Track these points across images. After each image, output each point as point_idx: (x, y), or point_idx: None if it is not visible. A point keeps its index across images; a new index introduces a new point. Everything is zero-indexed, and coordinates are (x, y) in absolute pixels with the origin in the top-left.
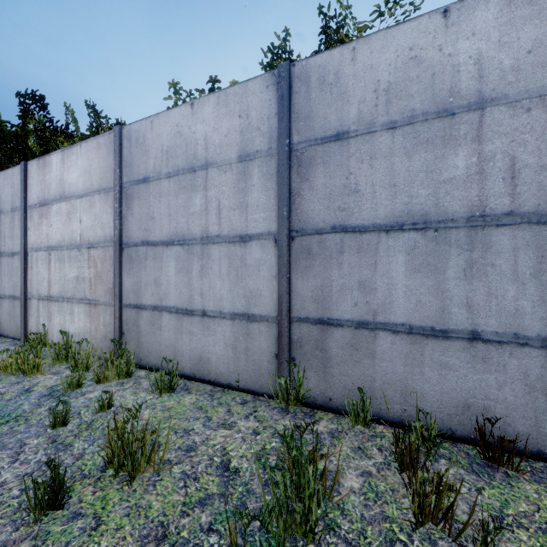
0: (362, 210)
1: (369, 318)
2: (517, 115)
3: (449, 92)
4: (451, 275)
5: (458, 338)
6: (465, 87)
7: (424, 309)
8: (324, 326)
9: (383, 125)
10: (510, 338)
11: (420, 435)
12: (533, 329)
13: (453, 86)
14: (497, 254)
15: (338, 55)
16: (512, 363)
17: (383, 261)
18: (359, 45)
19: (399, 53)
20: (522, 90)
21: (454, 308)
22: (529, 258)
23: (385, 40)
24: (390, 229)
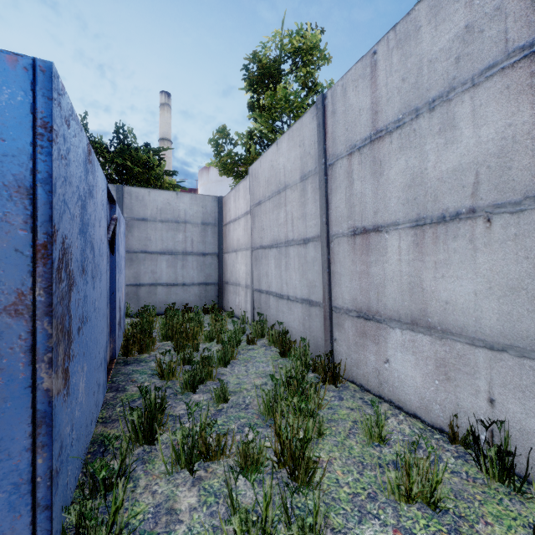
0: (152, 246)
1: (155, 282)
2: (193, 228)
3: (178, 216)
4: (179, 268)
5: (180, 285)
6: (182, 216)
7: (171, 278)
8: (138, 287)
9: (159, 220)
10: (192, 284)
11: (172, 303)
12: (196, 281)
13: (179, 215)
14: (189, 262)
15: (144, 191)
16: (192, 290)
17: (159, 264)
18: (151, 191)
19: (164, 199)
20: (194, 222)
21: (179, 277)
22: (196, 264)
23: (160, 193)
24: (161, 253)
